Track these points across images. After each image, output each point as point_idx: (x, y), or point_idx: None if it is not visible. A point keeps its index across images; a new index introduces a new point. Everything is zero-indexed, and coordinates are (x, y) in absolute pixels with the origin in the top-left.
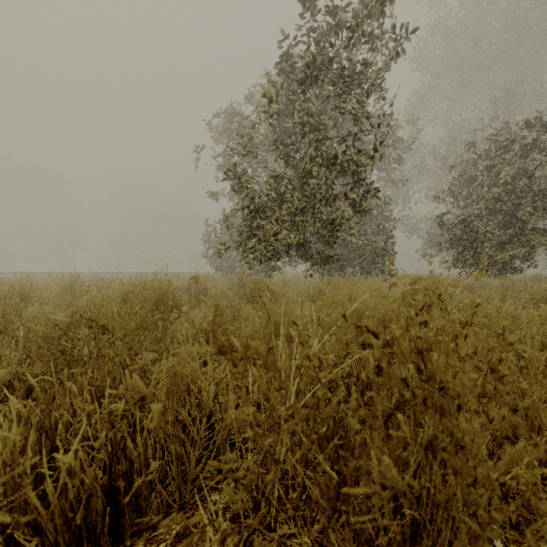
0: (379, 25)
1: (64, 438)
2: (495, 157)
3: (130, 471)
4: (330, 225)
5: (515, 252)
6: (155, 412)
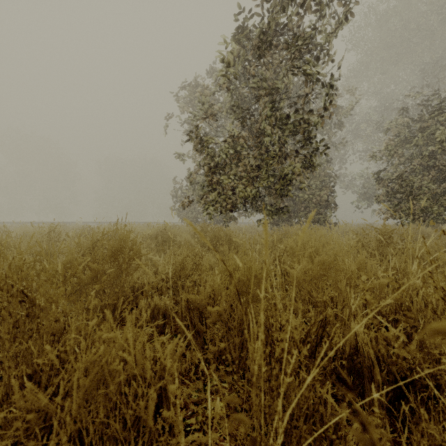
0: None
1: None
2: (430, 119)
3: None
4: (282, 179)
5: None
6: None
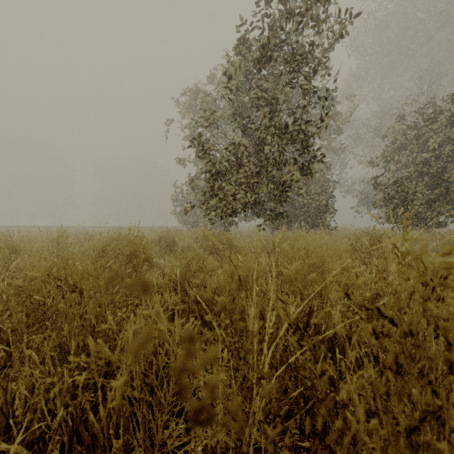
0: (326, 10)
1: (21, 413)
2: (423, 127)
3: (92, 446)
4: (281, 186)
5: (440, 209)
6: (117, 388)
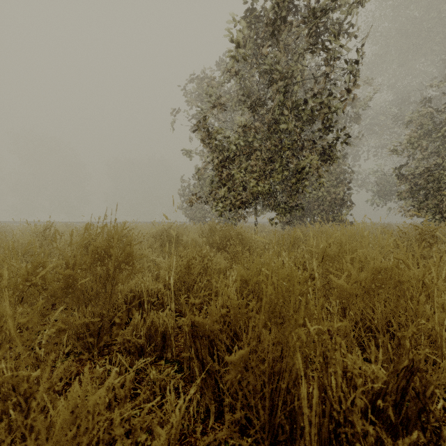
0: None
1: None
2: None
3: None
4: (298, 173)
5: None
6: None
